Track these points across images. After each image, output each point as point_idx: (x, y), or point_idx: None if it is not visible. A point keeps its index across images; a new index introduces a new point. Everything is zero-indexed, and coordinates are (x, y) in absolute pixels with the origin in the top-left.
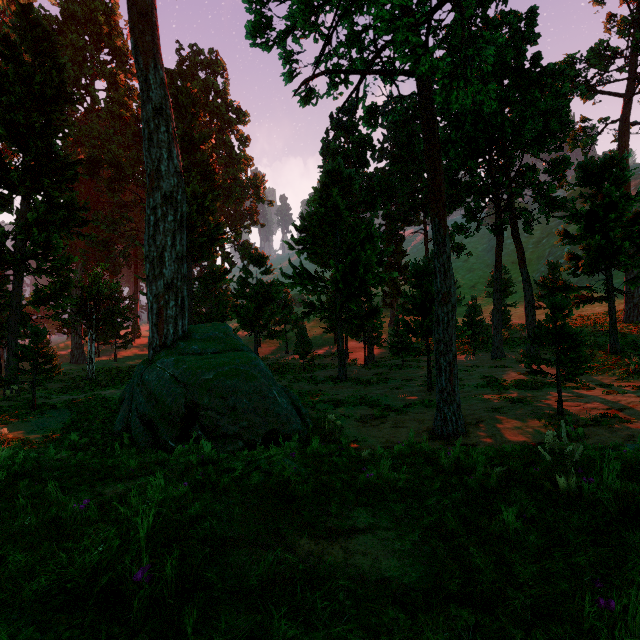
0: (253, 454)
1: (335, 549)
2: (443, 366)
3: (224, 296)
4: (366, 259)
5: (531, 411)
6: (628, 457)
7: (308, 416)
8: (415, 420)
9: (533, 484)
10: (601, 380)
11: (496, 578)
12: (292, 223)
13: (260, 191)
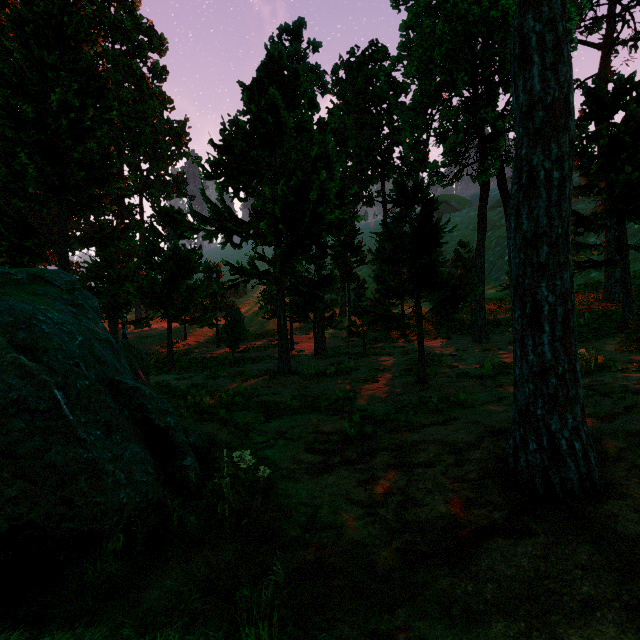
0: None
1: None
2: (546, 305)
3: (130, 271)
4: (320, 186)
5: None
6: None
7: (201, 445)
8: (438, 443)
9: None
10: None
11: None
12: (209, 141)
13: (182, 141)
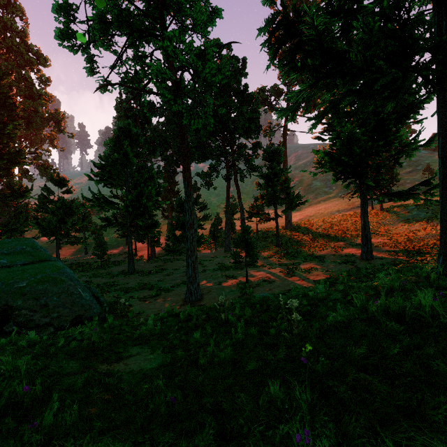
0: (69, 333)
1: (120, 365)
2: (190, 263)
3: (24, 209)
4: (148, 192)
5: (235, 282)
6: (251, 301)
7: (105, 302)
8: (176, 295)
9: (217, 319)
10: (270, 261)
11: (183, 355)
12: (92, 160)
13: (61, 124)
